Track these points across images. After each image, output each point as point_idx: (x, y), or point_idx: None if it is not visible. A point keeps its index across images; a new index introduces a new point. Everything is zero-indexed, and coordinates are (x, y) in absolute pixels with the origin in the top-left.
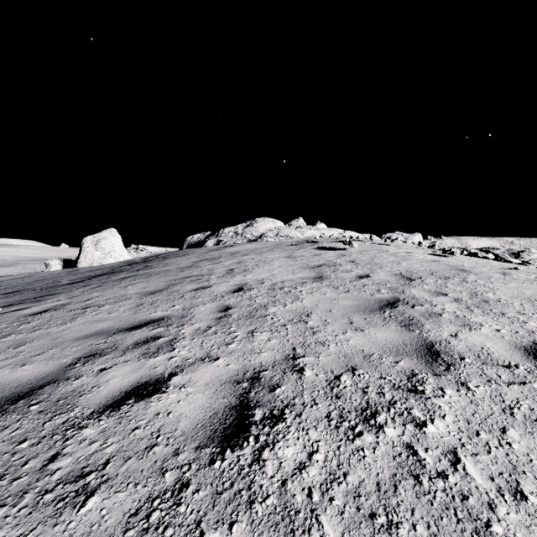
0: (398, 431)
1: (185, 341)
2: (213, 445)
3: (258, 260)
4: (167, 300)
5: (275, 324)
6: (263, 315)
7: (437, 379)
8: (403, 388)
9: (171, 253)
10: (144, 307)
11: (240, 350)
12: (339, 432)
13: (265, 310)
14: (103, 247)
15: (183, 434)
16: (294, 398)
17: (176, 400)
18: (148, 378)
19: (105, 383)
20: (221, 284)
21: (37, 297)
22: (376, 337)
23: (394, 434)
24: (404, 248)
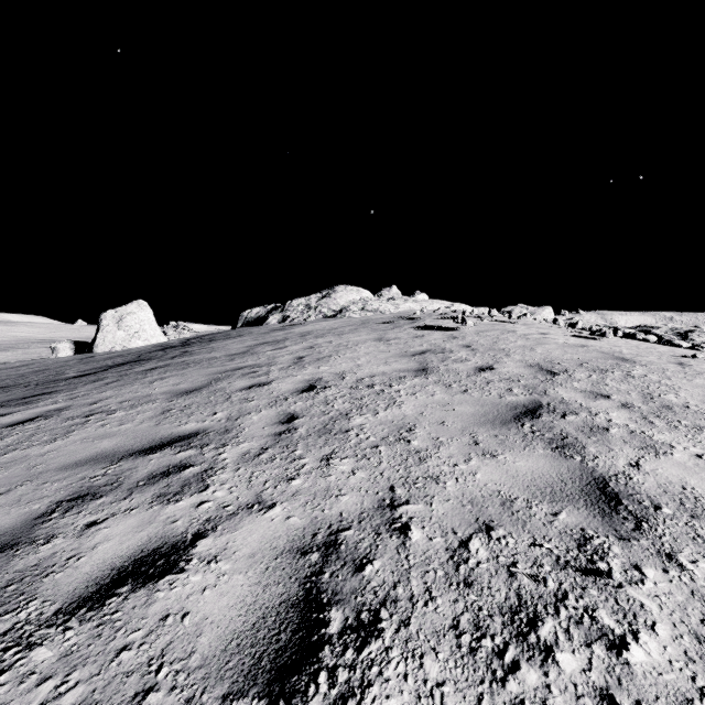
0: (581, 660)
1: (226, 474)
2: (254, 692)
3: (338, 344)
4: (206, 404)
5: (362, 444)
6: (344, 428)
7: (626, 547)
8: (573, 566)
9: (220, 334)
10: (172, 415)
11: (308, 490)
12: (477, 662)
13: (347, 420)
14: (128, 326)
15: (203, 663)
16: (394, 587)
17: (199, 588)
18: (160, 542)
19: (90, 550)
20: (285, 380)
21: (27, 397)
22: (516, 468)
23: (575, 666)
24: (536, 328)
